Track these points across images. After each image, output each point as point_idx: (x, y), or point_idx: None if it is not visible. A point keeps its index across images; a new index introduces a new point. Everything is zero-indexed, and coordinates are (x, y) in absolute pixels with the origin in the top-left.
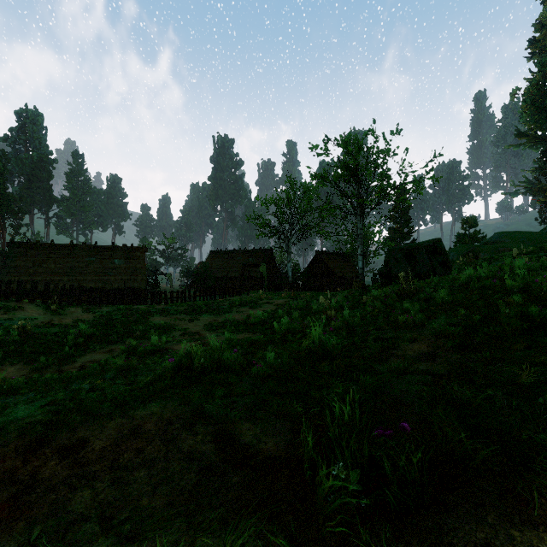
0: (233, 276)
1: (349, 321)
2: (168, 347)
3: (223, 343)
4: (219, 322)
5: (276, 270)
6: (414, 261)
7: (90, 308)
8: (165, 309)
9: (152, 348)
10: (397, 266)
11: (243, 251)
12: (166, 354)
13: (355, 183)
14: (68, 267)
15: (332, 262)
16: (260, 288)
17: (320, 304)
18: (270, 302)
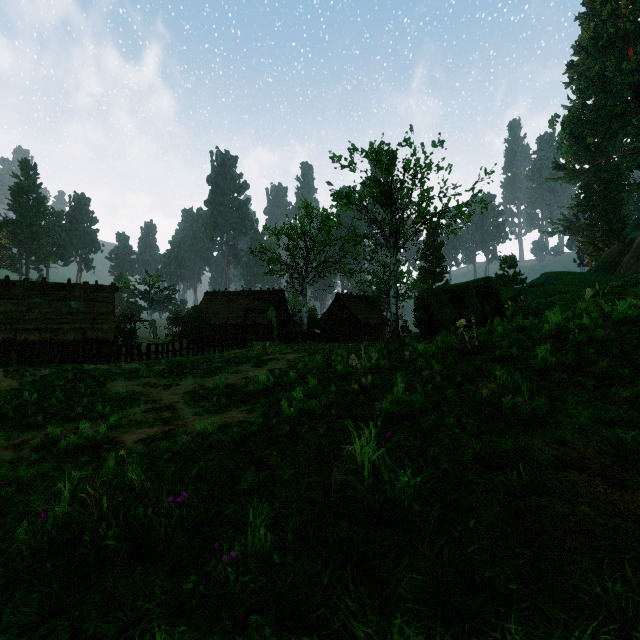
0: (235, 323)
1: (405, 402)
2: (114, 437)
3: (189, 443)
4: (206, 389)
5: (288, 316)
6: (461, 305)
7: (18, 370)
8: (134, 370)
9: (79, 443)
10: (440, 311)
11: (247, 293)
12: (100, 454)
13: (388, 206)
14: (1, 312)
15: (356, 307)
16: (268, 338)
17: (346, 362)
18: (279, 358)
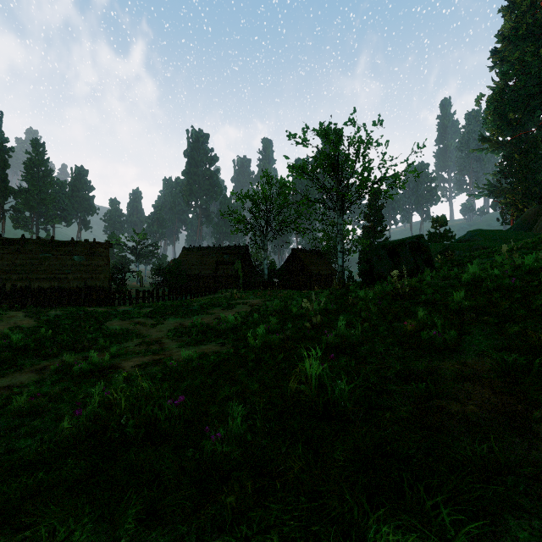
0: (207, 274)
1: (346, 336)
2: (115, 364)
3: (177, 366)
4: (185, 327)
5: (252, 268)
6: (397, 259)
7: (35, 311)
8: (126, 312)
9: (90, 368)
10: (379, 263)
11: (217, 248)
12: (106, 376)
13: (335, 176)
14: (18, 264)
15: (308, 260)
16: (235, 286)
17: (300, 306)
18: (245, 303)
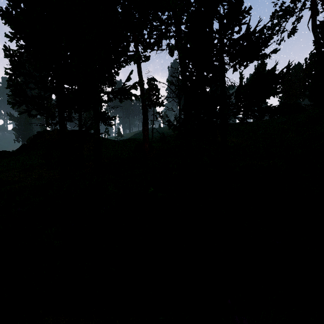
0: None
1: None
2: None
3: None
4: None
5: None
6: None
7: None
8: None
9: None
10: None
11: None
12: None
13: None
14: None
15: None
16: None
17: None
18: None
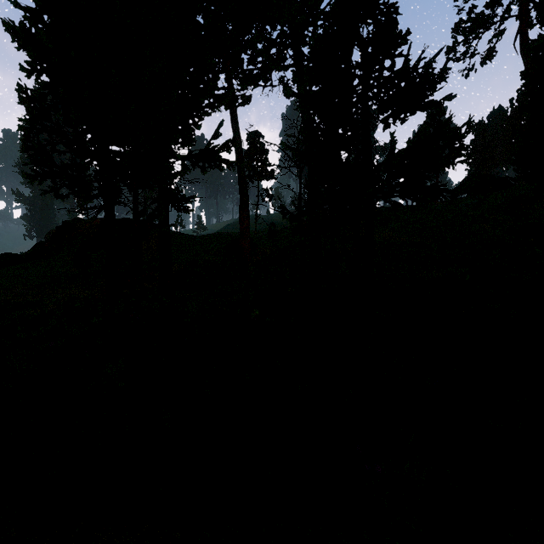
0: None
1: None
2: None
3: None
4: None
5: None
6: None
7: None
8: None
9: None
10: None
11: None
12: None
13: None
14: None
15: None
16: None
17: None
18: None
